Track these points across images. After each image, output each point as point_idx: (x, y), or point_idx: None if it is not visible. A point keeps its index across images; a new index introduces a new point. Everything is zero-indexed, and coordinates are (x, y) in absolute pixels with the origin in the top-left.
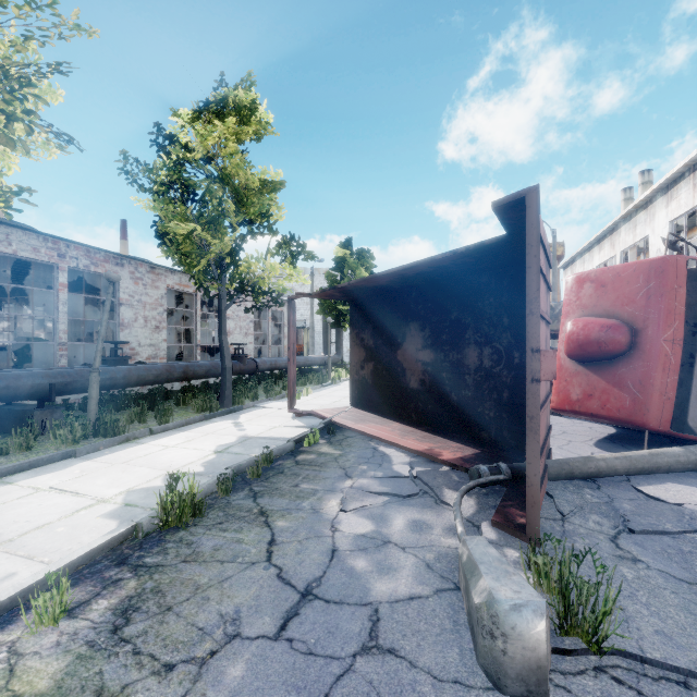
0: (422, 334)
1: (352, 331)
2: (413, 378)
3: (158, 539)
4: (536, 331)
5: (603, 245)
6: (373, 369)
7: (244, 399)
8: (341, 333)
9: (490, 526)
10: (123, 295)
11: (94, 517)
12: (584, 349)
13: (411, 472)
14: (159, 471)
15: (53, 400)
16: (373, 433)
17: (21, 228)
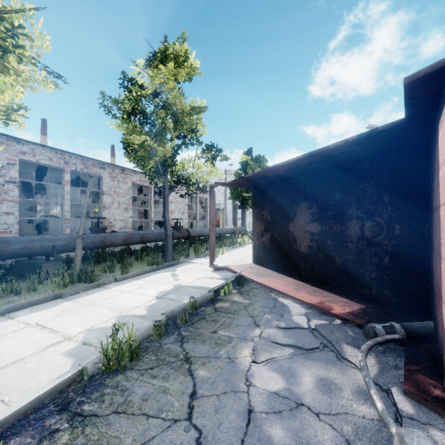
0: (309, 211)
1: (254, 210)
2: (302, 244)
3: (99, 383)
4: None
5: None
6: (270, 237)
7: (180, 256)
8: (245, 212)
9: (401, 394)
10: (105, 188)
11: (57, 355)
12: None
13: (308, 323)
14: (114, 312)
15: (55, 256)
16: (272, 287)
17: (41, 145)
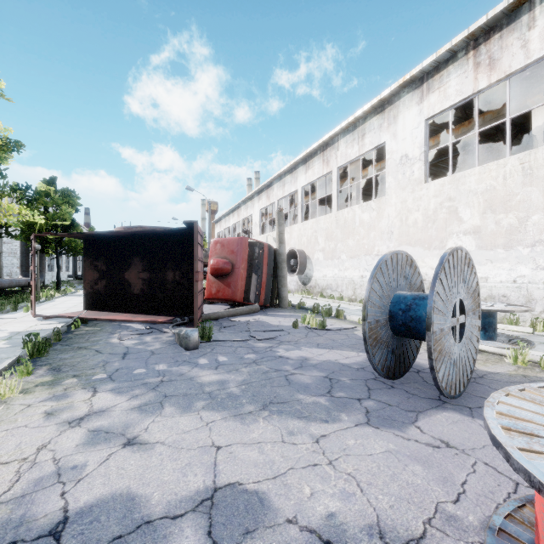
0: (142, 264)
1: (87, 260)
2: (136, 288)
3: (34, 361)
4: (197, 266)
5: (235, 214)
6: (105, 284)
7: None
8: (43, 258)
9: None
10: None
11: None
12: (217, 271)
13: (145, 328)
14: None
15: None
16: (115, 319)
17: None
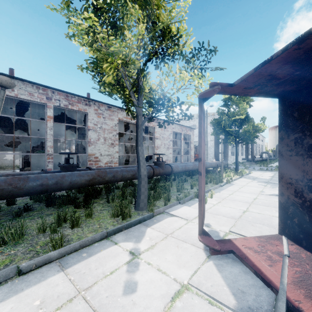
0: None
1: (284, 136)
2: None
3: None
4: None
5: None
6: None
7: (159, 198)
8: (227, 147)
9: None
10: (90, 124)
11: None
12: None
13: None
14: None
15: None
16: None
17: (19, 79)
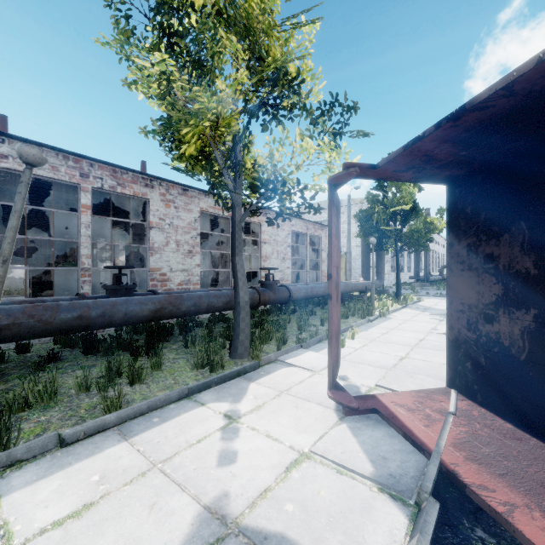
0: None
1: (454, 242)
2: None
3: None
4: None
5: None
6: (532, 327)
7: (269, 340)
8: (382, 257)
9: None
10: (153, 218)
11: None
12: None
13: None
14: None
15: None
16: None
17: (35, 143)
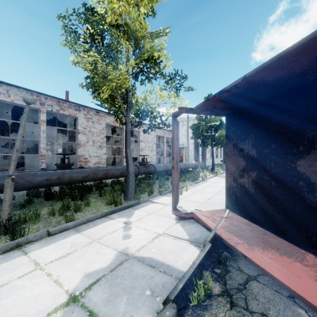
0: None
1: (228, 143)
2: None
3: None
4: None
5: None
6: (255, 179)
7: (144, 192)
8: (205, 149)
9: None
10: (80, 127)
11: None
12: None
13: None
14: None
15: None
16: (298, 291)
17: (15, 86)
